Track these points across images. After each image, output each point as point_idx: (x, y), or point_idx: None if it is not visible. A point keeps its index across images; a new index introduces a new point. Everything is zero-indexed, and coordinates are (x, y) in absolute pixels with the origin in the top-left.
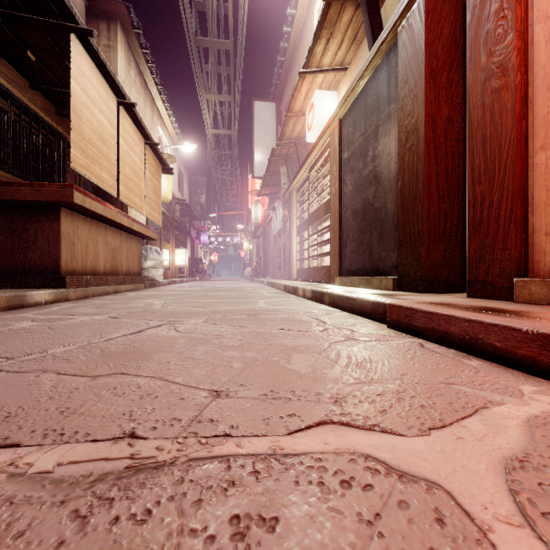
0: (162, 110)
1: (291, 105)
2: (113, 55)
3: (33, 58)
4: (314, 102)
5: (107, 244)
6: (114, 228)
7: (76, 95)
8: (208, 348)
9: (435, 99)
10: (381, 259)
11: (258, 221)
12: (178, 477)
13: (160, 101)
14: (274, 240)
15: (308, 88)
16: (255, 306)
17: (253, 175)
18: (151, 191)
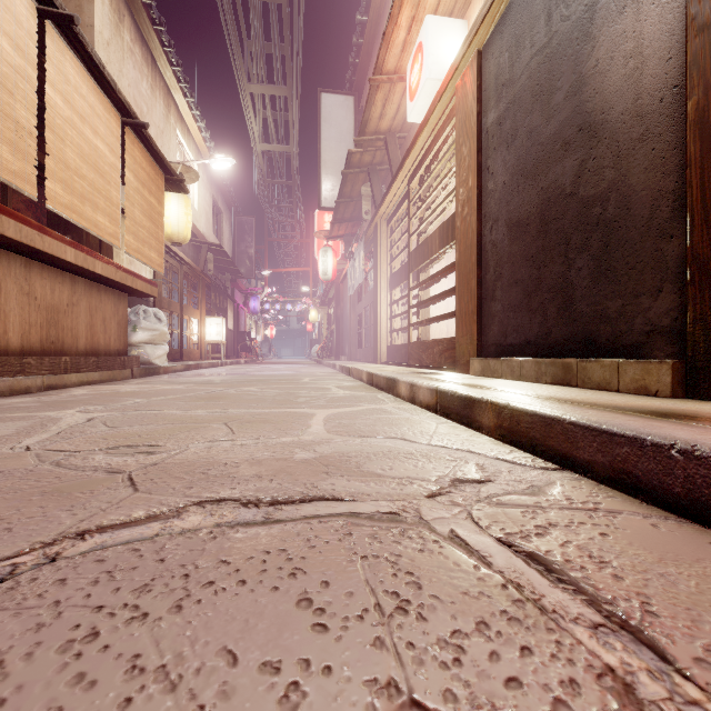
0: (184, 109)
1: (381, 56)
2: None
3: None
4: (422, 40)
5: (33, 296)
6: (54, 268)
7: None
8: None
9: None
10: (607, 315)
11: (327, 276)
12: None
13: (179, 94)
14: (351, 303)
15: (413, 15)
16: (297, 437)
17: (320, 205)
18: (140, 211)
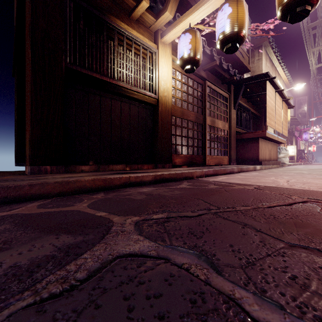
0: (280, 70)
1: None
2: (260, 62)
3: (248, 90)
4: None
5: (268, 148)
6: (269, 141)
7: (267, 100)
8: None
9: None
10: None
11: None
12: None
13: (279, 67)
14: None
15: None
16: None
17: None
18: (284, 121)
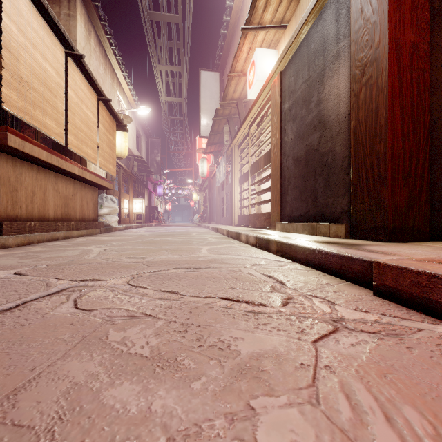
0: (121, 79)
1: (234, 64)
2: (73, 23)
3: None
4: (255, 60)
5: (58, 192)
6: (66, 176)
7: (11, 33)
8: (86, 366)
9: (399, 22)
10: (328, 204)
11: (204, 175)
12: None
13: (119, 71)
14: (218, 191)
15: (250, 46)
16: (197, 255)
17: (200, 135)
18: (105, 144)
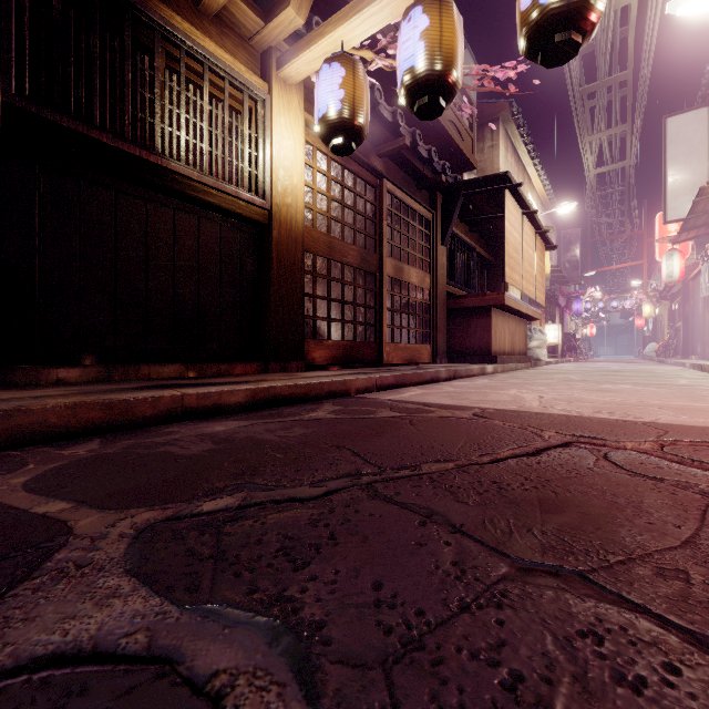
0: (532, 174)
1: None
2: (496, 153)
3: (471, 207)
4: None
5: (509, 329)
6: (512, 315)
7: (507, 229)
8: (648, 392)
9: None
10: None
11: (672, 278)
12: (660, 403)
13: (531, 167)
14: (705, 303)
15: None
16: (675, 382)
17: (665, 220)
18: (538, 274)
